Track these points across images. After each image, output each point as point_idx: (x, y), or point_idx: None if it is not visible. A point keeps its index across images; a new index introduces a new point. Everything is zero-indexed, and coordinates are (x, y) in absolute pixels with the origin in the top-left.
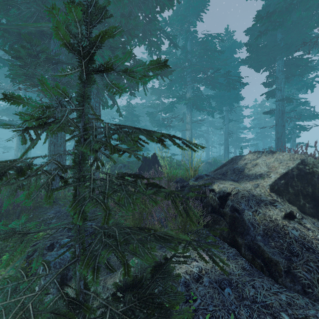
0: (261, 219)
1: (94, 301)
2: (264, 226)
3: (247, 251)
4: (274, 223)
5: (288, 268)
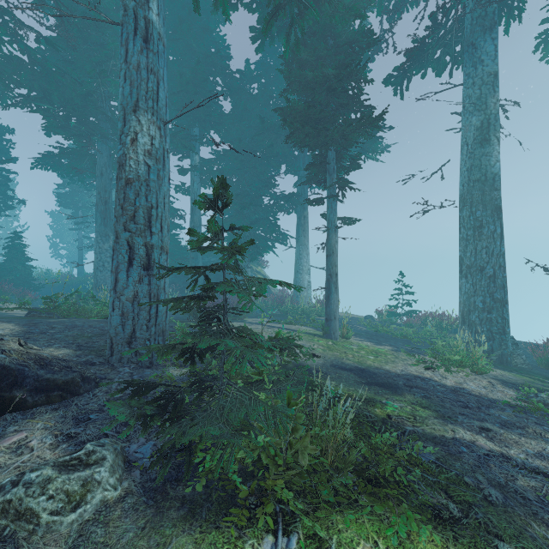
0: (20, 355)
1: (107, 542)
2: (32, 360)
3: (37, 396)
4: (32, 353)
5: (83, 376)
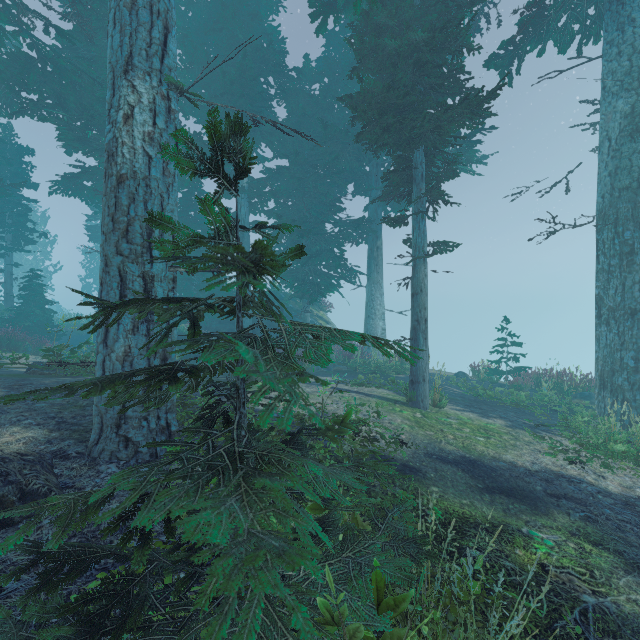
0: None
1: None
2: None
3: None
4: None
5: (22, 491)
